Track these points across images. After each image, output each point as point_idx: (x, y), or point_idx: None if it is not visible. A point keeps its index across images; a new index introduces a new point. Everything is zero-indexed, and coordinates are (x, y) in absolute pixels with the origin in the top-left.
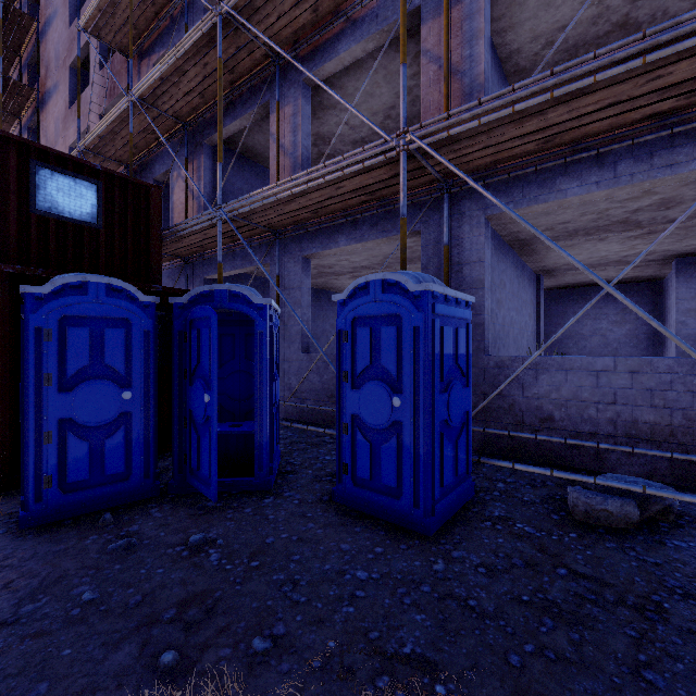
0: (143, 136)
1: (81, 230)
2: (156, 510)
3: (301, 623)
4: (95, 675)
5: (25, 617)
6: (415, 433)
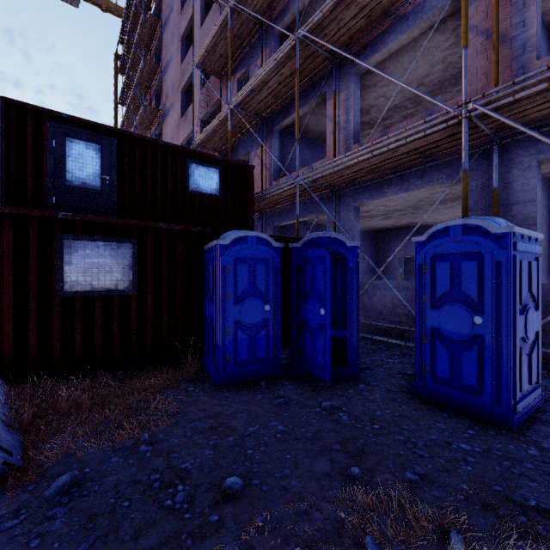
0: (232, 131)
1: (211, 200)
2: (287, 384)
3: (433, 470)
4: (312, 472)
5: (252, 433)
6: (497, 345)
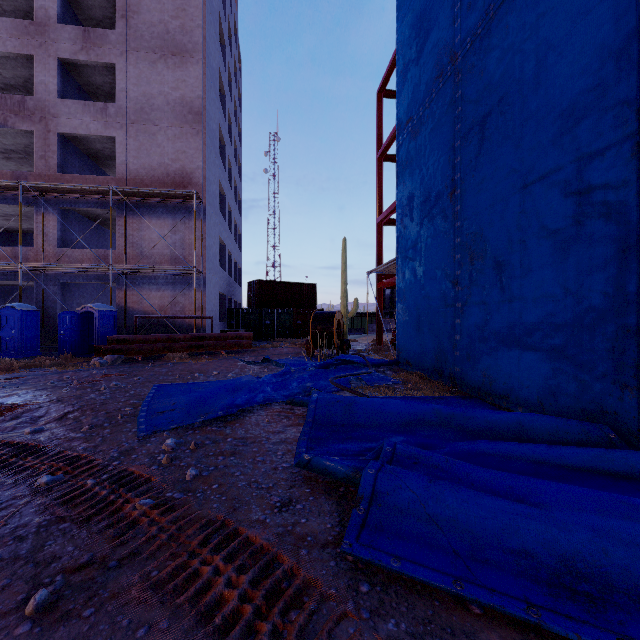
0: None
1: None
2: None
3: None
4: None
5: None
6: (19, 338)
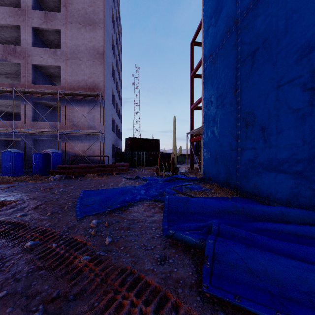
0: None
1: None
2: None
3: None
4: None
5: None
6: (13, 166)
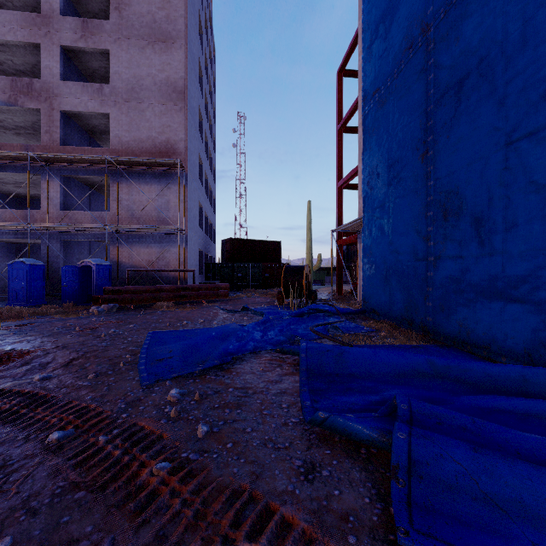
0: None
1: None
2: None
3: None
4: None
5: None
6: (27, 289)
